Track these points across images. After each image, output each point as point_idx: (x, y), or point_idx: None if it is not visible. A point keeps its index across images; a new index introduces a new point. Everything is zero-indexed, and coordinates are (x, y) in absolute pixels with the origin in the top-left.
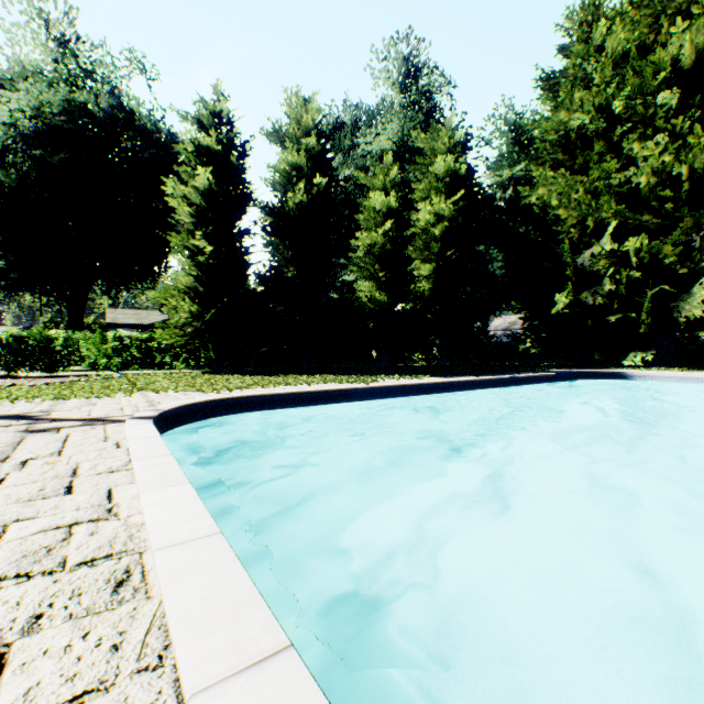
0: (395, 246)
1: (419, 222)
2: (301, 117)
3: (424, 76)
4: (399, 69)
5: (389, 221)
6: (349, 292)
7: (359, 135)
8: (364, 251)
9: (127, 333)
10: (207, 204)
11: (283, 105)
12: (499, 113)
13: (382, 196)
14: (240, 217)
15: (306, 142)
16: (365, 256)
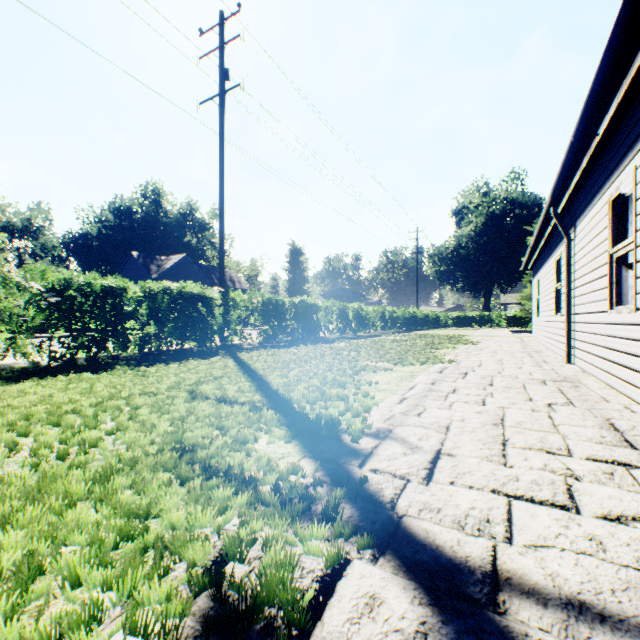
0: None
1: None
2: None
3: None
4: None
5: None
6: None
7: None
8: None
9: (507, 313)
10: None
11: None
12: None
13: None
14: None
15: None
16: None
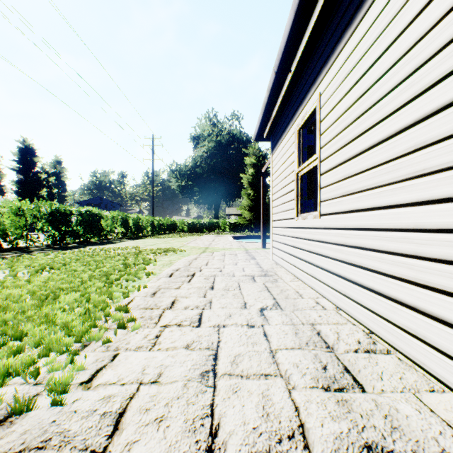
0: None
1: None
2: None
3: None
4: None
5: None
6: None
7: None
8: None
9: (231, 220)
10: (252, 179)
11: None
12: None
13: None
14: None
15: None
16: None
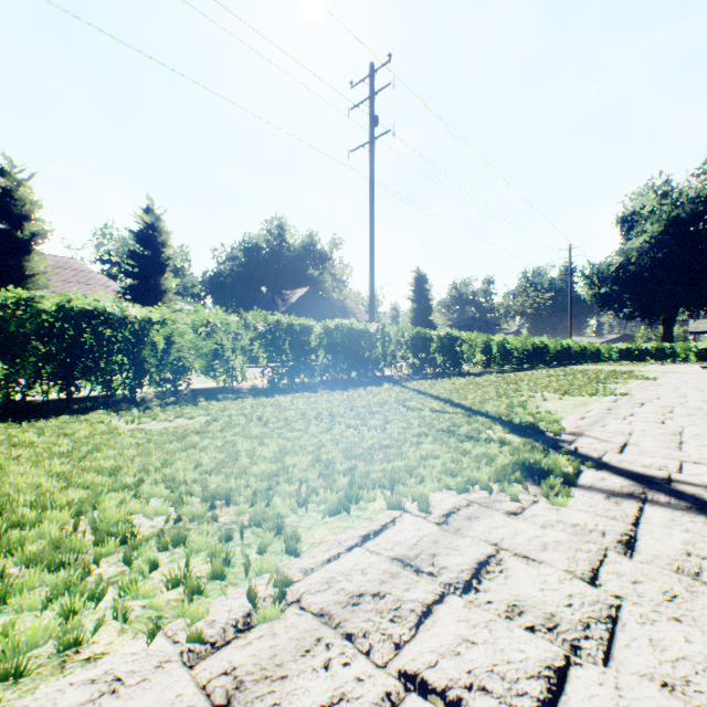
0: None
1: None
2: None
3: None
4: None
5: None
6: None
7: None
8: None
9: (698, 344)
10: None
11: None
12: None
13: None
14: None
15: None
16: None
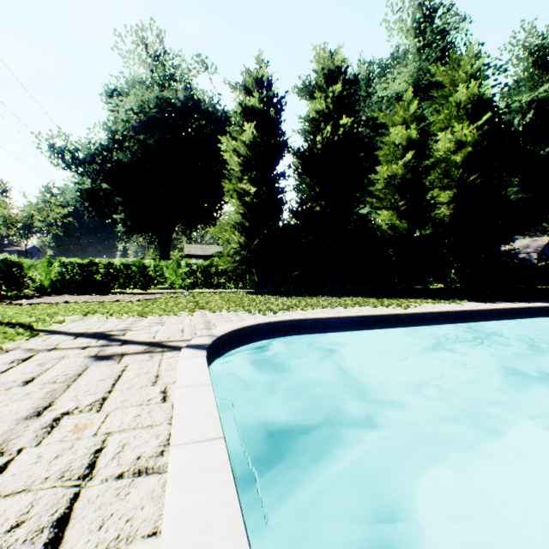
0: (415, 176)
1: (437, 152)
2: (328, 69)
3: (439, 16)
4: (413, 16)
5: (410, 152)
6: (361, 223)
7: (373, 85)
8: (383, 183)
9: (194, 261)
10: (251, 154)
11: (312, 61)
12: (517, 40)
13: (402, 130)
14: (276, 162)
15: (332, 90)
16: (384, 188)
